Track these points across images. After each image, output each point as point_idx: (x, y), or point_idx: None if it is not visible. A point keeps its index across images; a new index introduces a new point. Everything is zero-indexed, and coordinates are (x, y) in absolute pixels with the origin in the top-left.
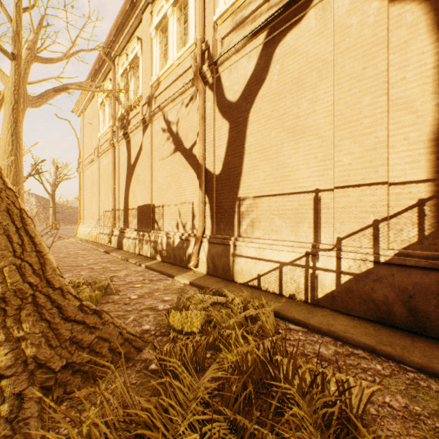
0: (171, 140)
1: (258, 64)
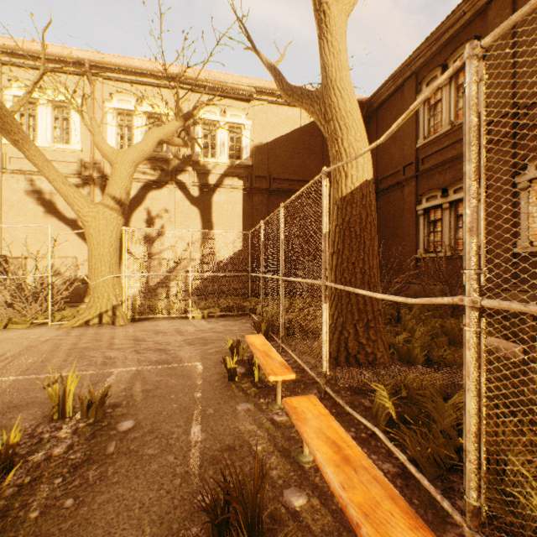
0: (43, 205)
1: (138, 194)
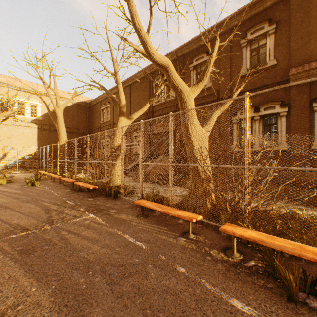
0: None
1: None
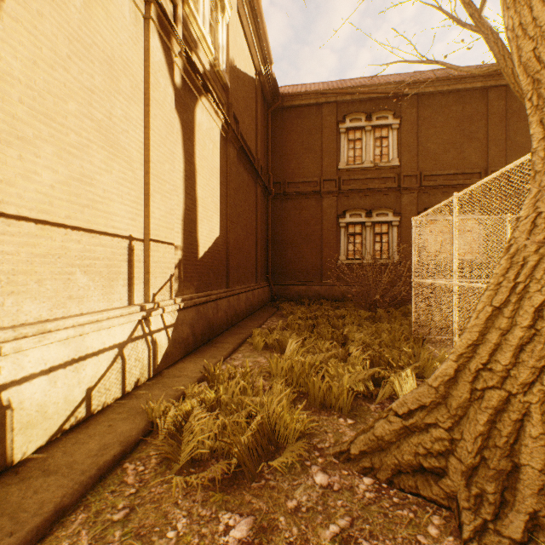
0: None
1: None
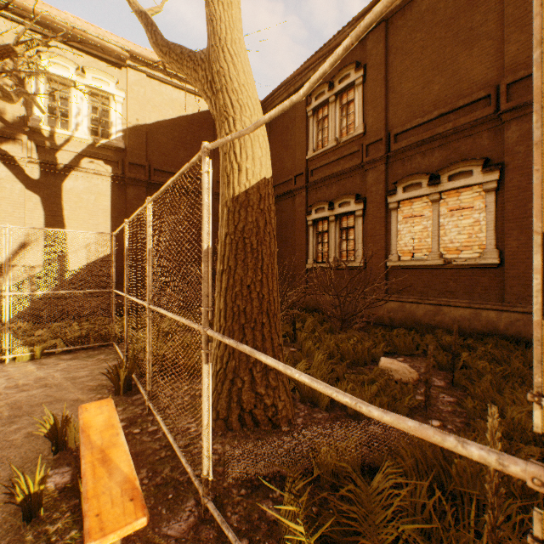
0: None
1: None
